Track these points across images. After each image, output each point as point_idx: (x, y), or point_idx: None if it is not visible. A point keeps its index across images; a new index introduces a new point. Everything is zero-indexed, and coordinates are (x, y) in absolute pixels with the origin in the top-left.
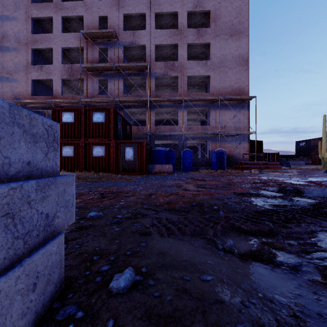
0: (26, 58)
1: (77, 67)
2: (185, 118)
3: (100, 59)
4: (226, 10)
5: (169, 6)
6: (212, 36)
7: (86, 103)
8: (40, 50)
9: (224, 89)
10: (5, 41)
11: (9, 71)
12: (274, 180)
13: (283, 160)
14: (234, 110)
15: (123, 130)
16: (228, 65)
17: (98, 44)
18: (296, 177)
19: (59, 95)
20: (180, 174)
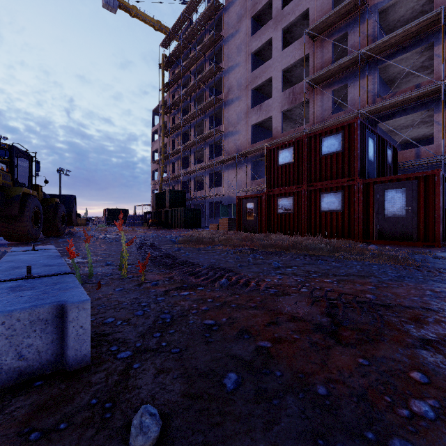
0: (247, 103)
1: (301, 86)
2: None
3: (335, 59)
4: None
5: None
6: None
7: None
8: (259, 88)
9: None
10: (230, 94)
11: (233, 124)
12: None
13: None
14: None
15: (379, 159)
16: None
17: (330, 35)
18: None
19: (279, 134)
20: None
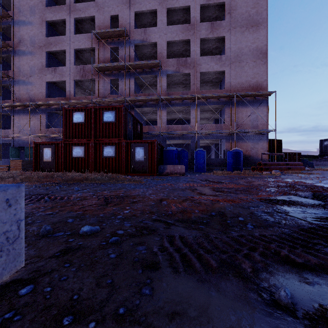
0: (41, 61)
1: (89, 67)
2: (198, 116)
3: (112, 59)
4: (242, 1)
5: (182, 0)
6: (227, 28)
7: (98, 104)
8: (54, 53)
9: (240, 84)
10: (22, 45)
11: (26, 74)
12: (301, 183)
13: (306, 160)
14: (251, 106)
15: (134, 129)
16: (244, 59)
17: (109, 43)
18: (326, 179)
19: (72, 96)
20: (193, 176)
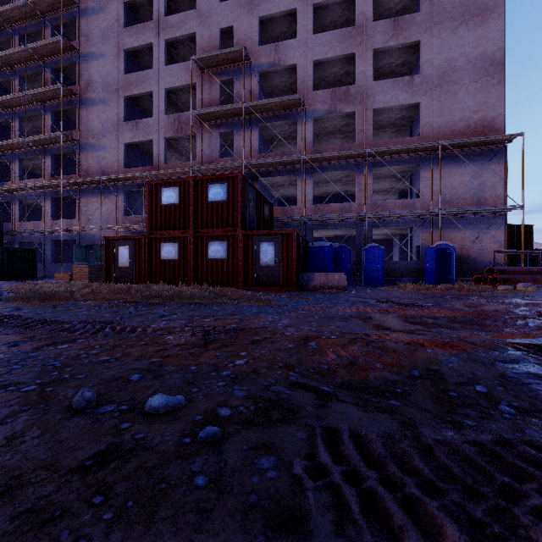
0: (117, 112)
1: (188, 116)
2: (369, 187)
3: (223, 99)
4: None
5: None
6: (423, 26)
7: (201, 174)
8: (135, 98)
9: (450, 126)
10: (91, 91)
11: (96, 134)
12: None
13: None
14: (472, 165)
15: (258, 213)
16: (457, 79)
17: (219, 74)
18: None
19: (161, 164)
20: (361, 292)
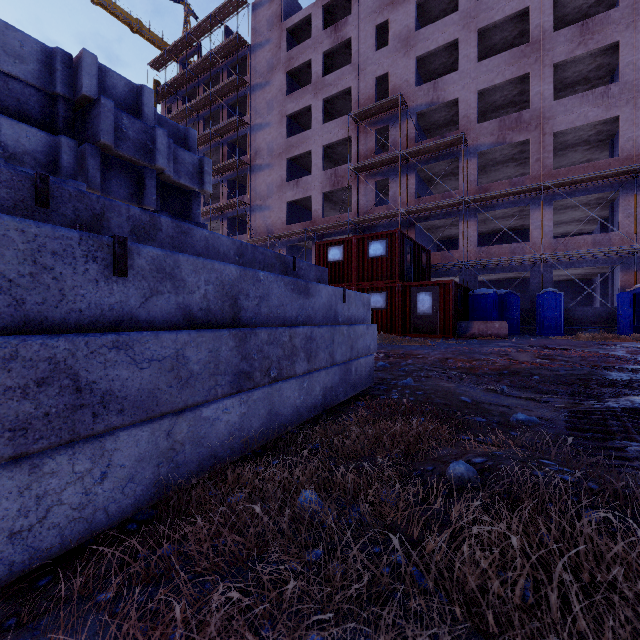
0: (280, 174)
1: (344, 169)
2: (547, 223)
3: (377, 144)
4: None
5: (510, 3)
6: (624, 23)
7: (356, 225)
8: (295, 158)
9: None
10: (258, 158)
11: (262, 196)
12: None
13: None
14: None
15: (416, 262)
16: None
17: (374, 124)
18: None
19: (319, 218)
20: (522, 340)
